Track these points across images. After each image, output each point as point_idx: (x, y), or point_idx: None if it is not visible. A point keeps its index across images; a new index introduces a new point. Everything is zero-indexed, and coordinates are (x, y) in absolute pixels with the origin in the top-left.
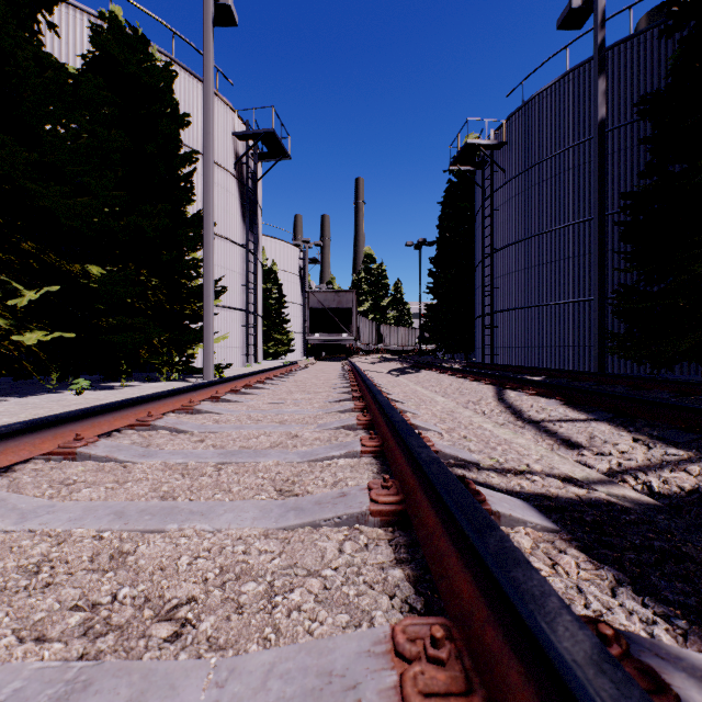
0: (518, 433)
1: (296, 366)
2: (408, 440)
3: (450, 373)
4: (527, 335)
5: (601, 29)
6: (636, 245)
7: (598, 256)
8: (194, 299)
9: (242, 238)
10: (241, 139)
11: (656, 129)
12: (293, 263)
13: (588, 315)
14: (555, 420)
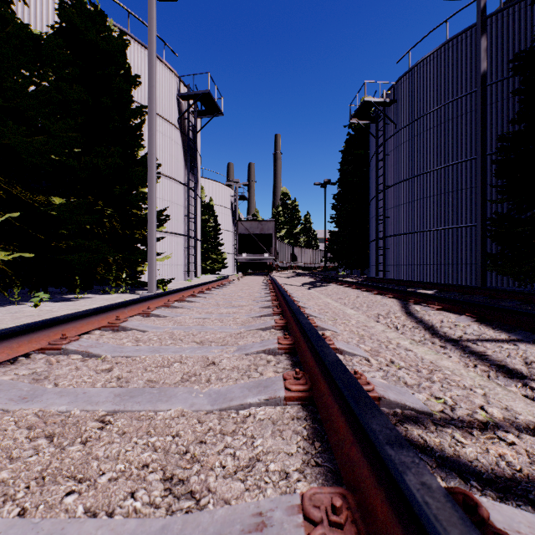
0: (442, 355)
1: (227, 281)
2: (362, 415)
3: (354, 287)
4: (413, 255)
5: None
6: (508, 180)
7: (481, 187)
8: (143, 226)
9: (185, 178)
10: (184, 99)
11: (524, 84)
12: (226, 199)
13: (465, 238)
14: (476, 340)
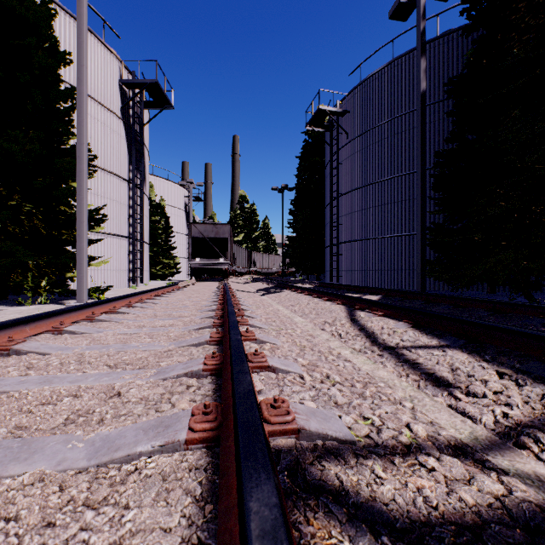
0: (379, 364)
1: (175, 287)
2: (243, 484)
3: (307, 293)
4: (363, 261)
5: (423, 19)
6: (443, 193)
7: (420, 199)
8: (74, 226)
9: (129, 174)
10: (128, 87)
11: (456, 108)
12: (179, 200)
13: (408, 246)
14: (411, 347)
